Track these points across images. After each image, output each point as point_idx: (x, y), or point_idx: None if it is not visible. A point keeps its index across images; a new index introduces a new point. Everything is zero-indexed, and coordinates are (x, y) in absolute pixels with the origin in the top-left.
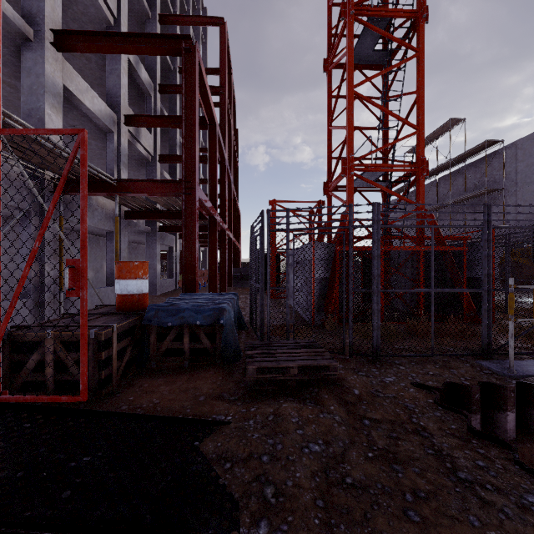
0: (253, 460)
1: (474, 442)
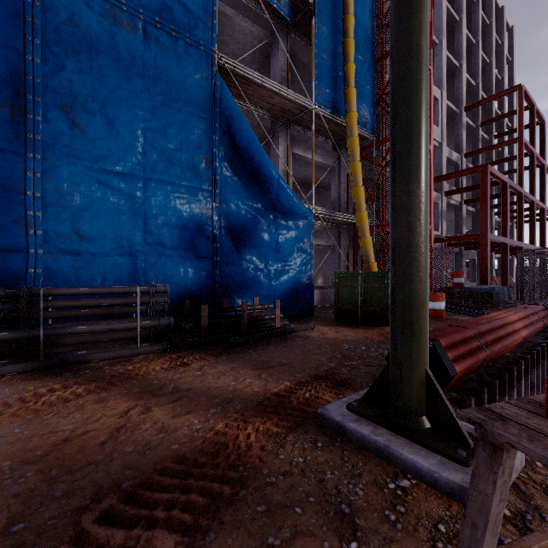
0: (492, 311)
1: None
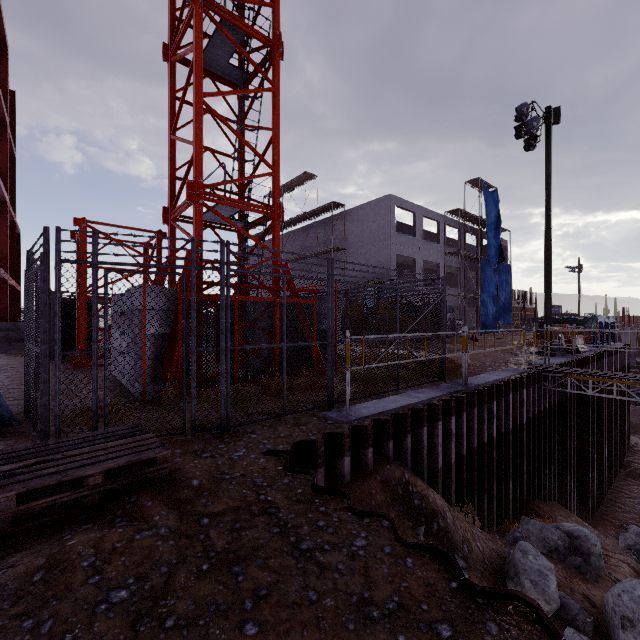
0: None
1: (317, 501)
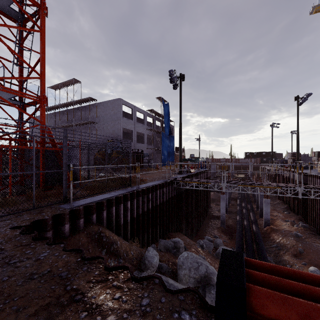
0: None
1: (32, 244)
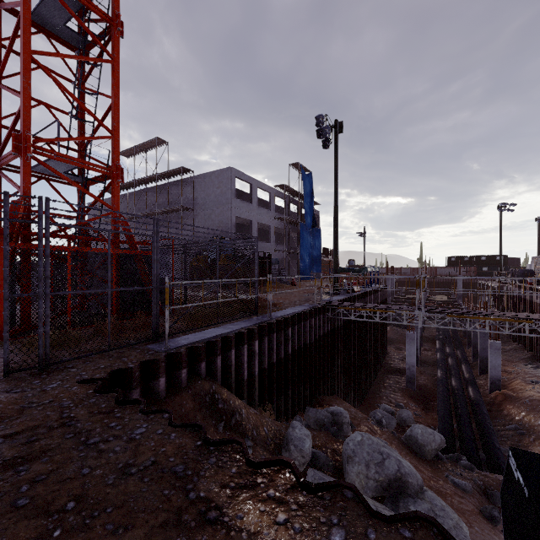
0: None
1: (116, 411)
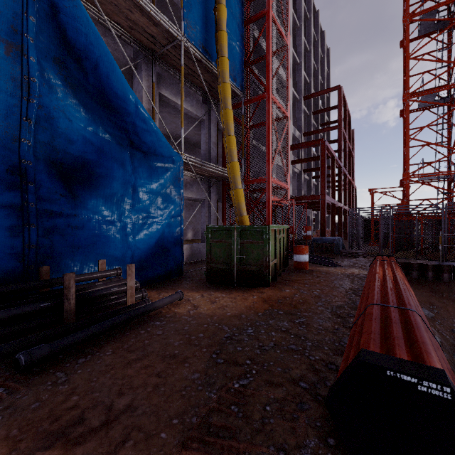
0: (338, 260)
1: None
